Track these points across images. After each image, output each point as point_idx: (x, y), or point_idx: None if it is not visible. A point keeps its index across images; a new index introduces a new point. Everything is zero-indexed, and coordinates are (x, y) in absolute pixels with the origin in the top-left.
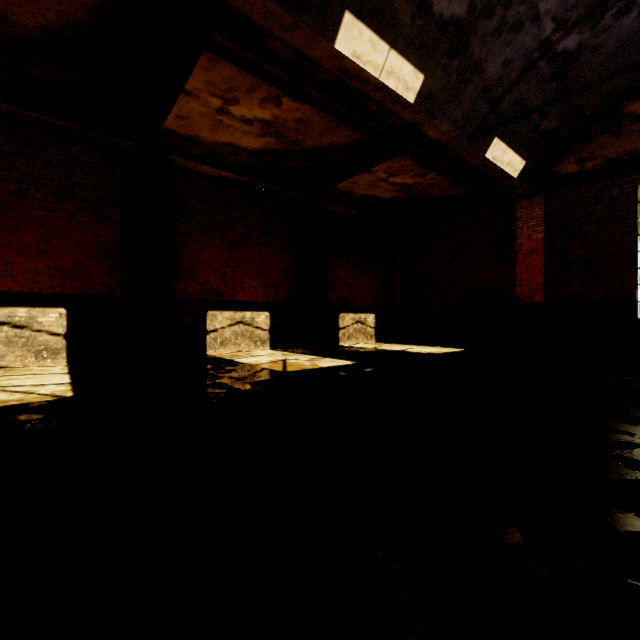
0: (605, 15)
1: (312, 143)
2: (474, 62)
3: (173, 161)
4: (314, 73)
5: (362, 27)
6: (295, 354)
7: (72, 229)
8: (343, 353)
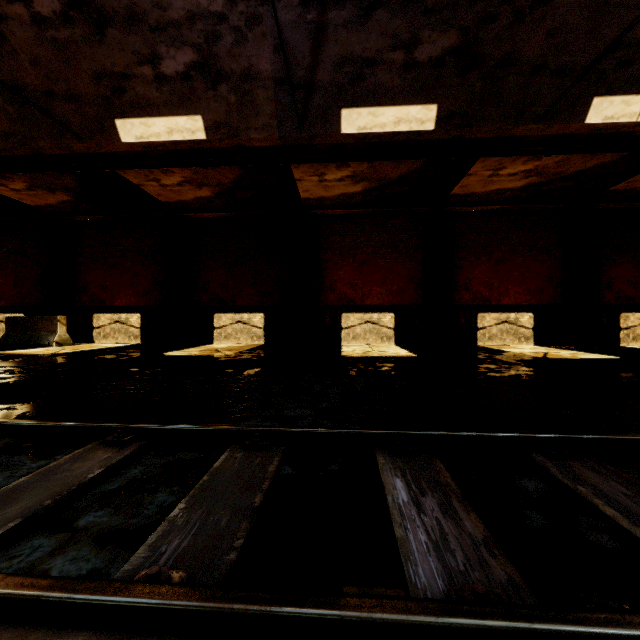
0: None
1: (575, 169)
2: None
3: (453, 210)
4: (569, 136)
5: (612, 98)
6: (558, 349)
7: (397, 267)
8: (616, 351)
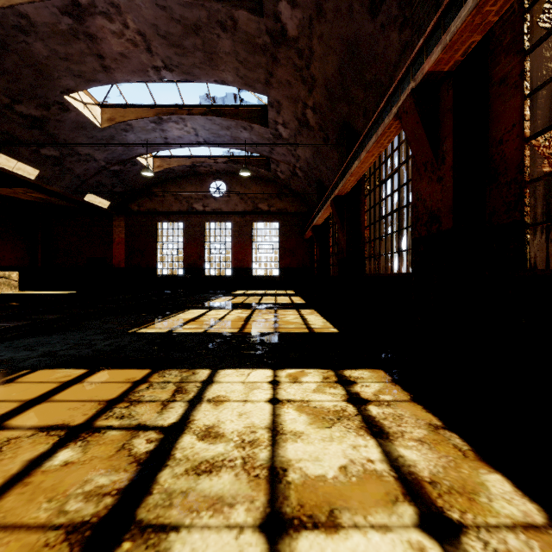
0: (127, 164)
1: None
2: (68, 168)
3: None
4: None
5: (1, 155)
6: None
7: None
8: None
